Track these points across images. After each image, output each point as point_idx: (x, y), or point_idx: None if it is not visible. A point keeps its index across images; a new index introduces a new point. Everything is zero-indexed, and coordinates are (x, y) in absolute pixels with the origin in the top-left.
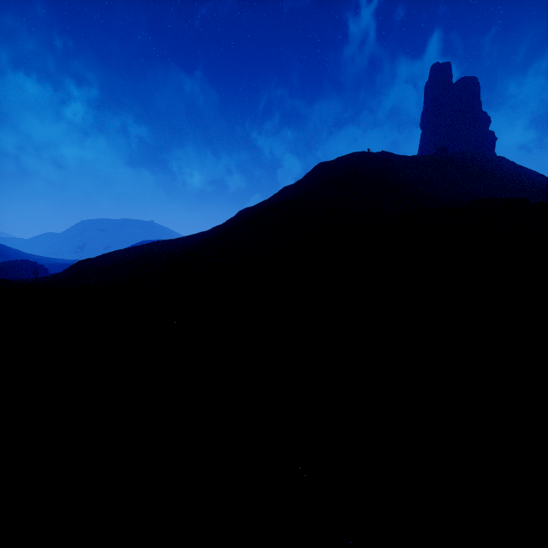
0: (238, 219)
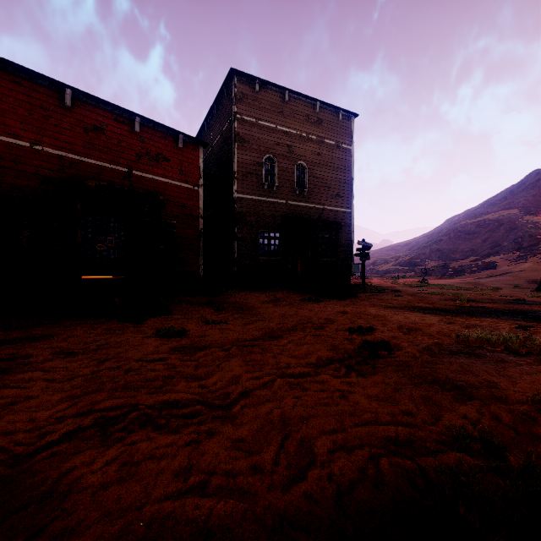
0: (446, 234)
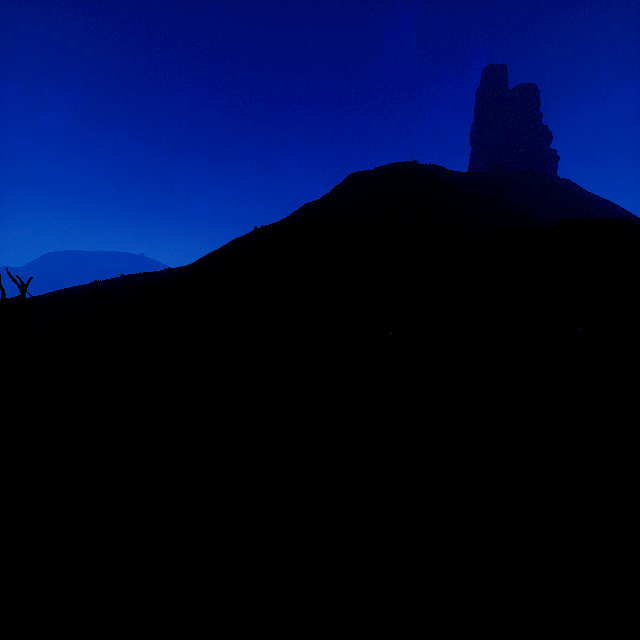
0: (239, 241)
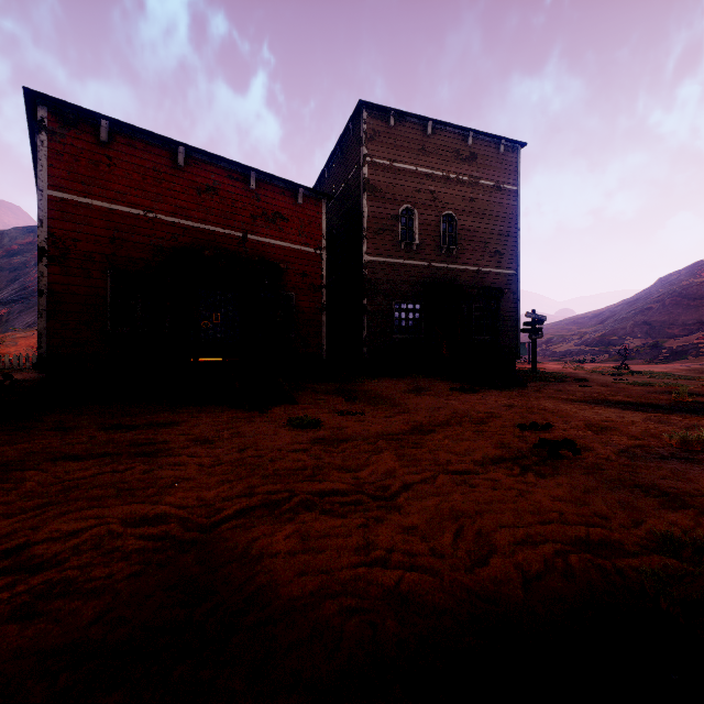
0: (658, 300)
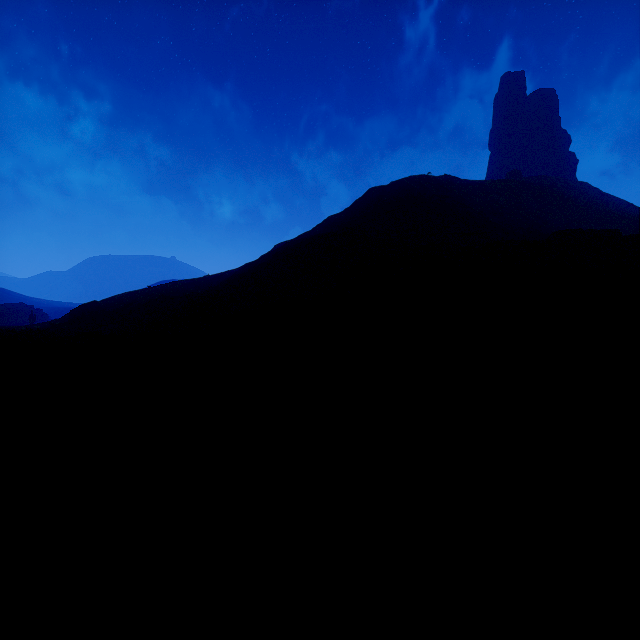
0: (273, 254)
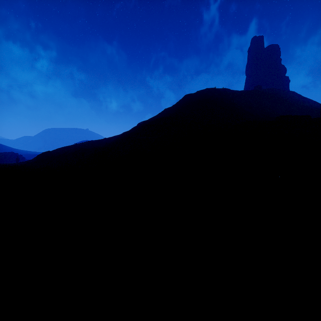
0: (138, 127)
